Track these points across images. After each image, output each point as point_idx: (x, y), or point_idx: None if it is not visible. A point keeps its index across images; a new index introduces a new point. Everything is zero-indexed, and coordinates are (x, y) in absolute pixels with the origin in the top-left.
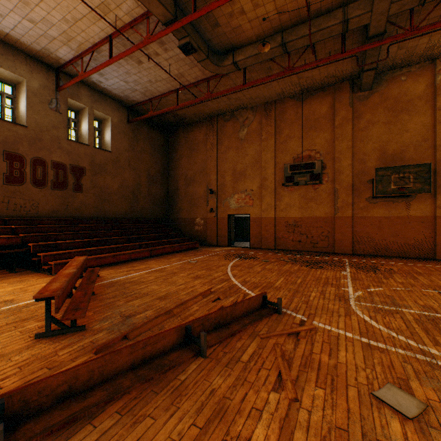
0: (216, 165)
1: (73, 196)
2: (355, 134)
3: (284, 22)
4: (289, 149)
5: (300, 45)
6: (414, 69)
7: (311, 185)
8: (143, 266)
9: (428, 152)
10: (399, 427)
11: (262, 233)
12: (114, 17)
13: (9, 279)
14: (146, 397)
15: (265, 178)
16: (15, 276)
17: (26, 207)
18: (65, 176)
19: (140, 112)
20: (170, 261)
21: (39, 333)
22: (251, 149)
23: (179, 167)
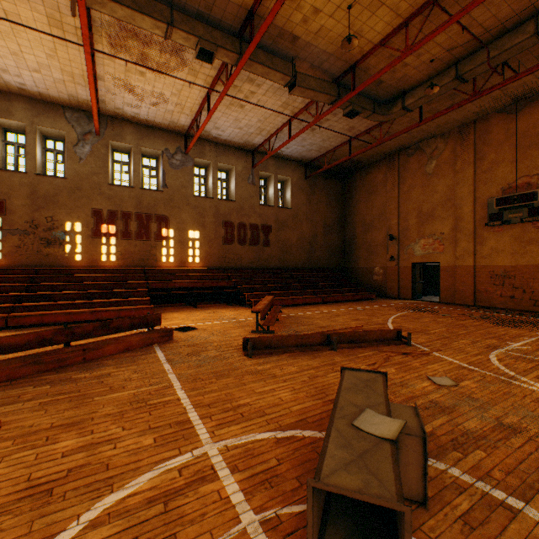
0: (397, 207)
1: (263, 249)
2: None
3: (457, 54)
4: (494, 178)
5: (481, 70)
6: None
7: (530, 223)
8: (314, 309)
9: None
10: (426, 385)
11: (455, 286)
12: (292, 108)
13: (229, 308)
14: (300, 355)
15: (460, 217)
16: (232, 307)
17: (234, 260)
18: (257, 234)
19: (316, 166)
20: (339, 307)
21: (253, 330)
22: (441, 184)
23: (356, 213)
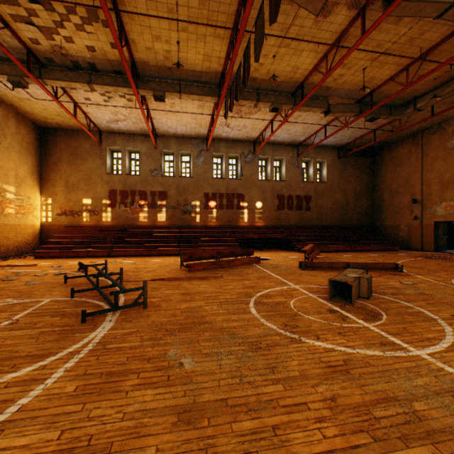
0: (420, 176)
1: (305, 213)
2: None
3: None
4: None
5: None
6: None
7: None
8: (343, 254)
9: None
10: (396, 283)
11: None
12: (326, 119)
13: (283, 252)
14: (330, 271)
15: None
16: (285, 251)
17: (284, 220)
18: (301, 202)
19: (347, 148)
20: (363, 254)
21: None
22: None
23: (383, 181)
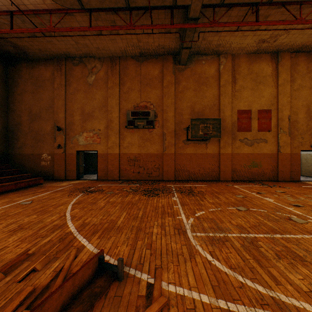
0: (65, 104)
1: None
2: (177, 95)
3: None
4: (130, 98)
5: (141, 3)
6: (209, 58)
7: (147, 129)
8: None
9: (216, 113)
10: None
11: (108, 167)
12: None
13: None
14: None
15: (111, 120)
16: None
17: None
18: None
19: None
20: None
21: None
22: (99, 94)
23: (22, 101)
